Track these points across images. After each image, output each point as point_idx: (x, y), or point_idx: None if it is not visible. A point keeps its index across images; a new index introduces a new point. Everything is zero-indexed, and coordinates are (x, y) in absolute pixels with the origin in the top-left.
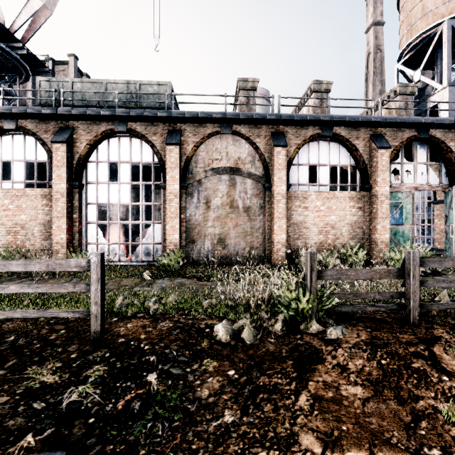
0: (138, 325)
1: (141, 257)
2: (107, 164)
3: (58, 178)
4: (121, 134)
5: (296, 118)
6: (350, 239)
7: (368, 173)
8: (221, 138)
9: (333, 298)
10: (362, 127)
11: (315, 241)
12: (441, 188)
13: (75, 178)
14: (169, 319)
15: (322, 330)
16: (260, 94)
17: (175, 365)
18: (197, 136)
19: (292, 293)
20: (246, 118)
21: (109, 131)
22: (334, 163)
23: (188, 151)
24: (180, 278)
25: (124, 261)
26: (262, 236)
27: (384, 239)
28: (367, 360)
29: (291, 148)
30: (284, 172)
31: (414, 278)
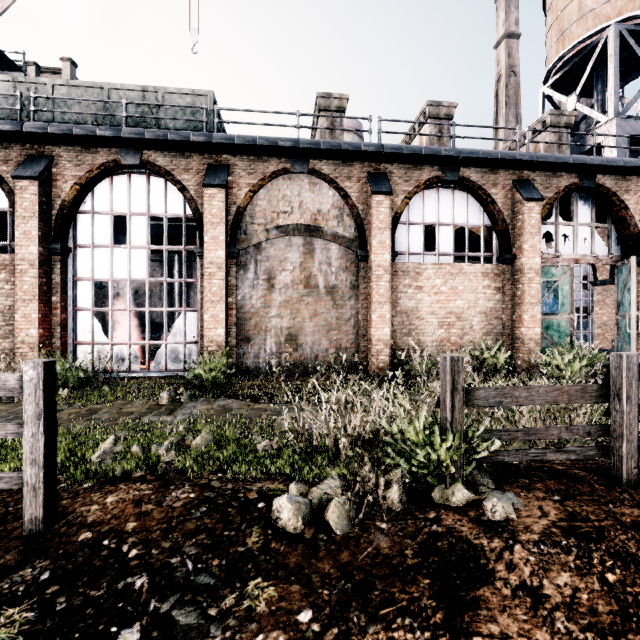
0: (129, 498)
1: (164, 365)
2: (110, 217)
3: (25, 237)
4: (133, 169)
5: (406, 151)
6: (483, 336)
7: (510, 238)
8: (291, 179)
9: (491, 441)
10: (501, 169)
11: (433, 338)
12: (611, 261)
13: (54, 238)
14: (191, 482)
15: (473, 501)
16: (349, 127)
17: (185, 600)
18: (255, 175)
19: (418, 433)
20: (330, 149)
21: (111, 163)
22: (460, 222)
23: (239, 198)
24: (225, 398)
25: (136, 372)
26: (354, 331)
27: (534, 336)
28: (578, 574)
29: (397, 197)
30: (387, 233)
31: (629, 401)
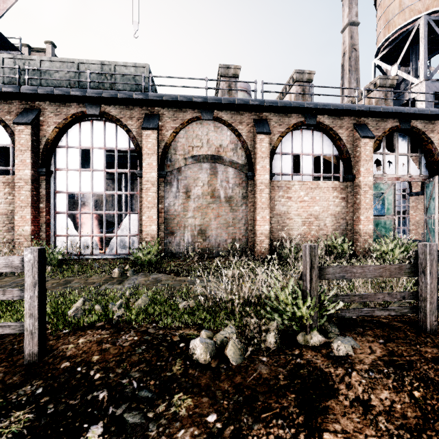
0: (93, 339)
1: (115, 250)
2: (79, 150)
3: (22, 164)
4: (94, 117)
5: (280, 104)
6: (333, 230)
7: (352, 163)
8: (202, 124)
9: (337, 302)
10: (345, 116)
11: (298, 232)
12: (421, 179)
13: (41, 164)
14: (135, 329)
15: (325, 343)
16: (241, 88)
17: (132, 407)
18: (177, 121)
19: (288, 297)
20: (228, 103)
21: (80, 113)
22: (317, 153)
23: (166, 137)
24: (157, 273)
25: (97, 255)
26: (245, 227)
27: (368, 230)
28: (394, 392)
29: (274, 136)
30: (267, 160)
31: (431, 276)
